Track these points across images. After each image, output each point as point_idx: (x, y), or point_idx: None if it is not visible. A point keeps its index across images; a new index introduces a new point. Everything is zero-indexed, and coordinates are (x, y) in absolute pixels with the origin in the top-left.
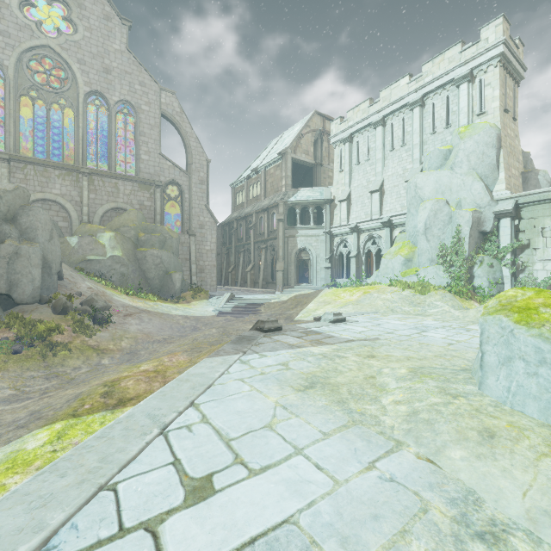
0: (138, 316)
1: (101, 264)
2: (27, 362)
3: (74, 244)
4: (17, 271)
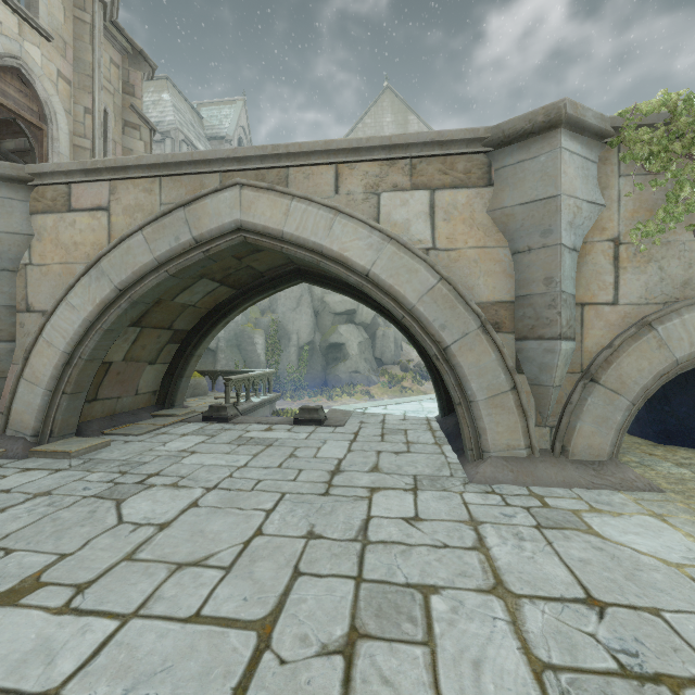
0: None
1: None
2: (395, 393)
3: None
4: (384, 345)
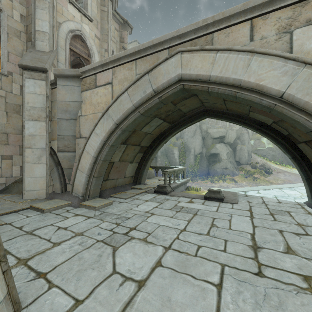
0: (283, 173)
1: (263, 151)
2: (249, 180)
3: (252, 144)
4: (241, 154)
